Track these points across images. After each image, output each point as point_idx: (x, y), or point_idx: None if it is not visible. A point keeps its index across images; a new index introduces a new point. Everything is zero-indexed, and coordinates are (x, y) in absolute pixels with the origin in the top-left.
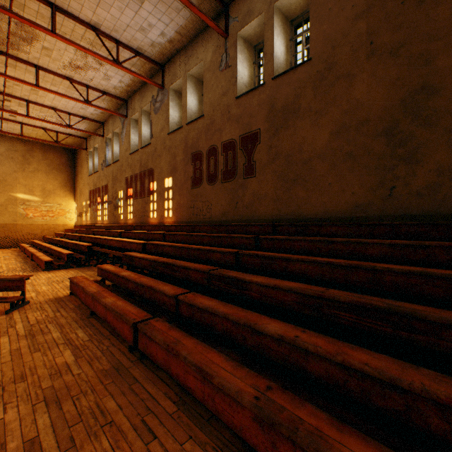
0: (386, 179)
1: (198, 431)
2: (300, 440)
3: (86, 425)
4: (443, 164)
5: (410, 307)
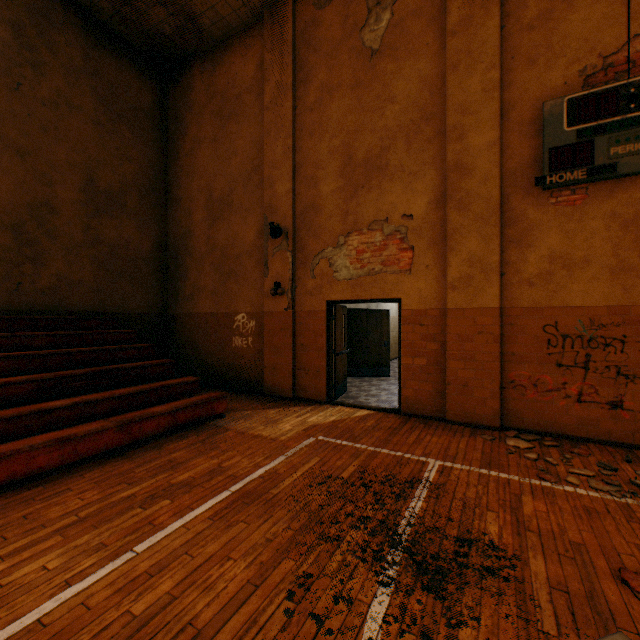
0: (15, 273)
1: (79, 473)
2: (146, 416)
3: (15, 529)
4: (63, 272)
5: (114, 366)
